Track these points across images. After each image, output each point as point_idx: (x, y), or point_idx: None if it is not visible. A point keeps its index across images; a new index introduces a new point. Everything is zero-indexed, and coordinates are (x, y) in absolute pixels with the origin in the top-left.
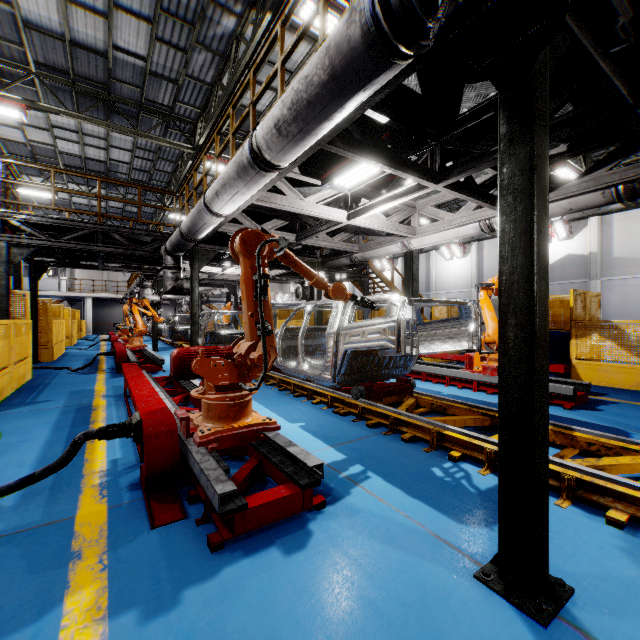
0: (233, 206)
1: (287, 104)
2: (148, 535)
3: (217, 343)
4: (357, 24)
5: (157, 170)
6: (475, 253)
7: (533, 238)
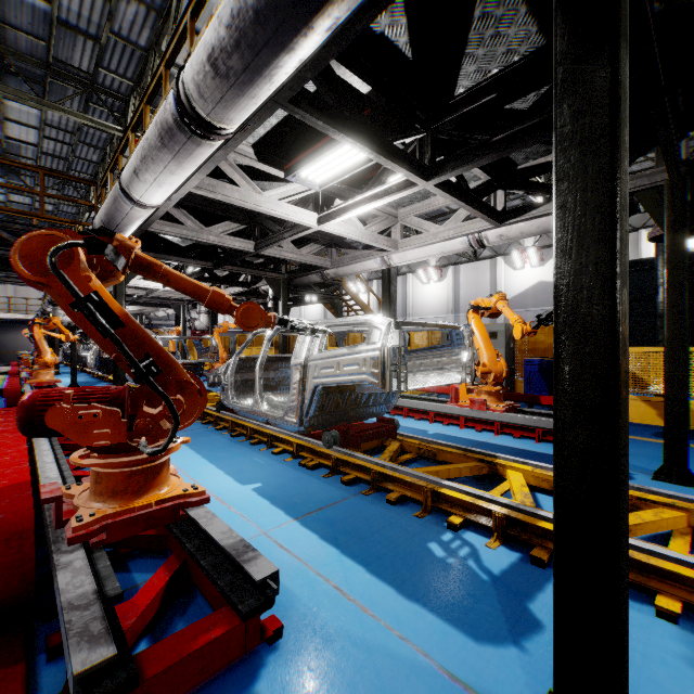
0: (161, 192)
1: (225, 20)
2: None
3: None
4: None
5: (78, 157)
6: (452, 277)
7: (616, 216)
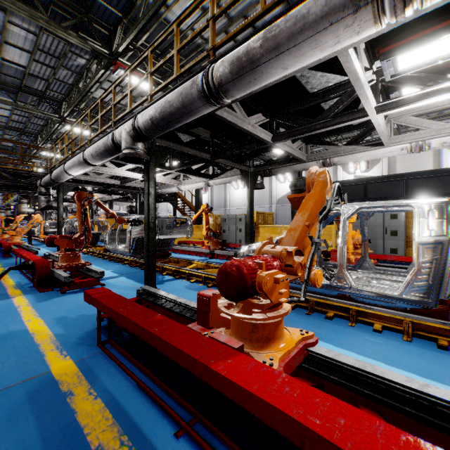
0: (79, 173)
1: (94, 150)
2: (39, 293)
3: None
4: (109, 142)
5: (32, 123)
6: None
7: (149, 206)
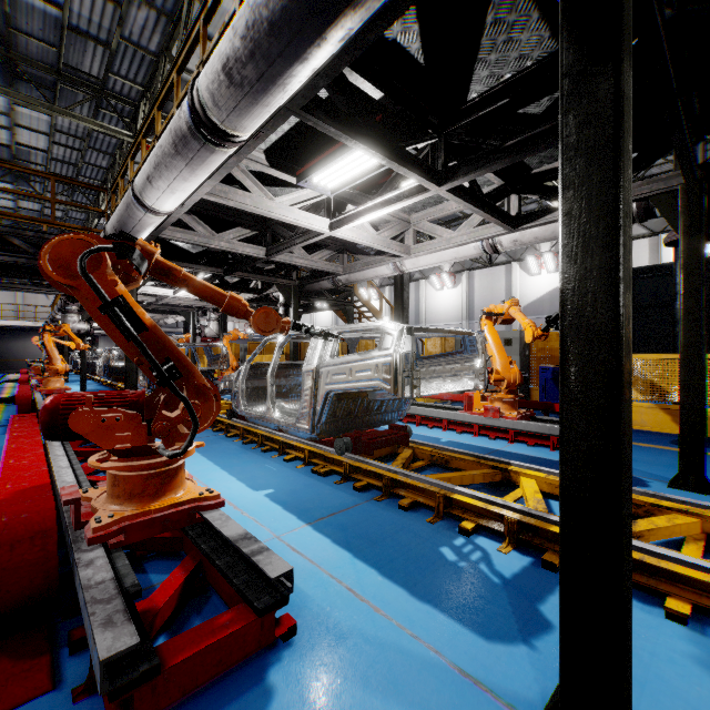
0: (174, 198)
1: (240, 31)
2: None
3: None
4: None
5: (87, 163)
6: (466, 283)
7: (619, 223)
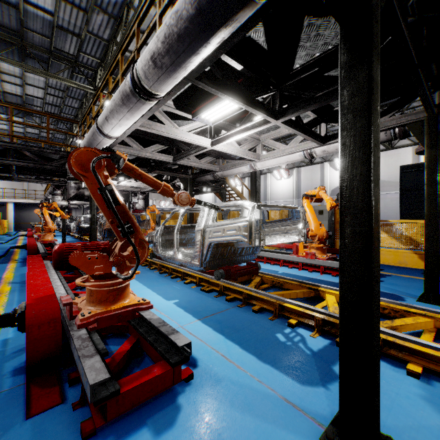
0: (120, 129)
1: (161, 38)
2: (21, 427)
3: (113, 237)
4: None
5: (66, 105)
6: (296, 175)
7: (371, 150)
